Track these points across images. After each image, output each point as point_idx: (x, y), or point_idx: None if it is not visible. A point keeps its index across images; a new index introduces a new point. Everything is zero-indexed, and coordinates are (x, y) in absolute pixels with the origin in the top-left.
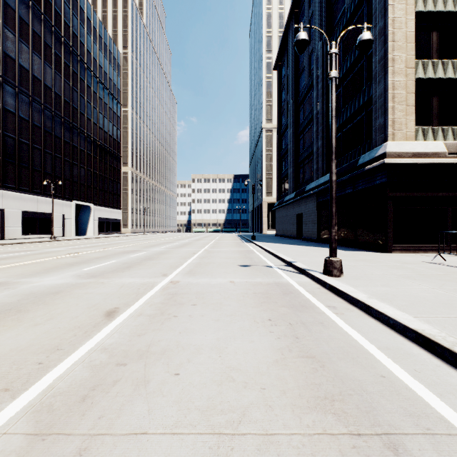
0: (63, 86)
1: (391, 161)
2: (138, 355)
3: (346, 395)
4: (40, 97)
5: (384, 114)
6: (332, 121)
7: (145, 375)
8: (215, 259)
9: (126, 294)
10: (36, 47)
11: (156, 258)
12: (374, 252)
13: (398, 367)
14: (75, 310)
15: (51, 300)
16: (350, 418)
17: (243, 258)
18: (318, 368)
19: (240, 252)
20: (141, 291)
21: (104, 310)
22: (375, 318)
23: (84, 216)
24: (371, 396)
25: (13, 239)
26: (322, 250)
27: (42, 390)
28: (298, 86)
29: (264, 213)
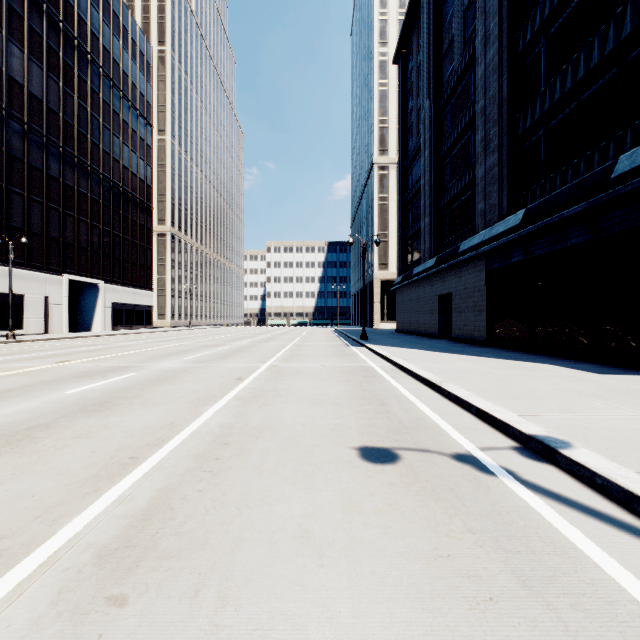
0: (45, 84)
1: None
2: None
3: None
4: None
5: None
6: None
7: None
8: (282, 407)
9: None
10: None
11: (125, 400)
12: None
13: None
14: None
15: None
16: None
17: (360, 400)
18: None
19: (346, 374)
20: None
21: None
22: None
23: (88, 301)
24: None
25: None
26: (536, 370)
27: None
28: (440, 76)
29: (376, 296)
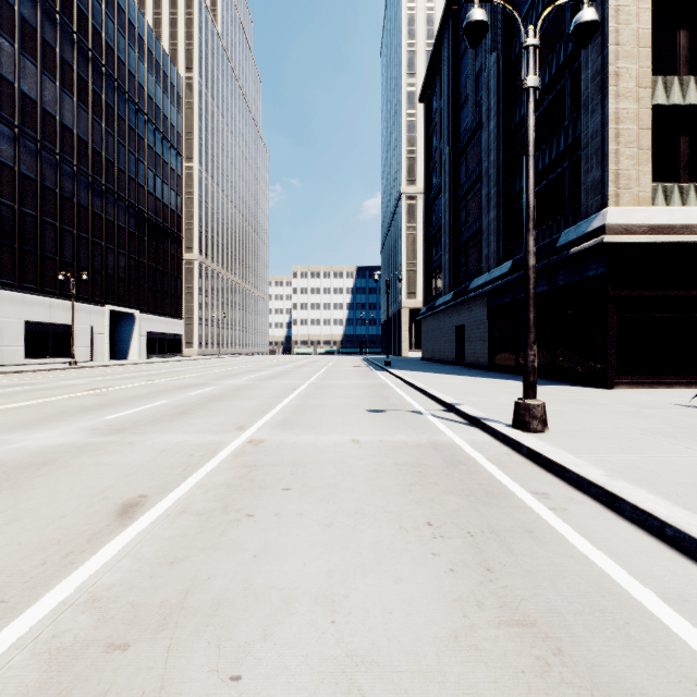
0: (91, 127)
1: (615, 238)
2: (158, 620)
3: None
4: (54, 143)
5: (602, 163)
6: (528, 162)
7: (163, 681)
8: (327, 399)
9: (167, 466)
10: (47, 65)
11: (231, 396)
12: (585, 387)
13: None
14: (63, 502)
15: (27, 478)
16: None
17: (373, 396)
18: (548, 657)
19: (367, 387)
20: (195, 460)
21: (118, 502)
22: (631, 519)
23: (125, 330)
24: None
25: (10, 365)
26: (500, 383)
27: None
28: (458, 126)
29: (404, 324)
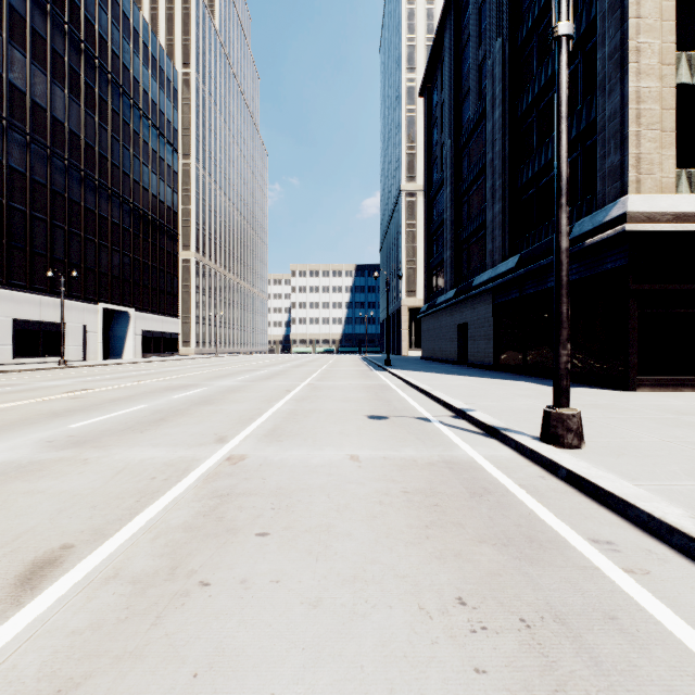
0: (83, 121)
1: (637, 227)
2: None
3: None
4: (44, 136)
5: (621, 147)
6: (561, 125)
7: None
8: (323, 403)
9: (117, 496)
10: (37, 56)
11: (219, 400)
12: (603, 389)
13: None
14: None
15: None
16: None
17: (374, 400)
18: None
19: (367, 388)
20: (155, 487)
21: (28, 559)
22: None
23: (119, 328)
24: None
25: None
26: (509, 385)
27: None
28: (460, 119)
29: (404, 323)
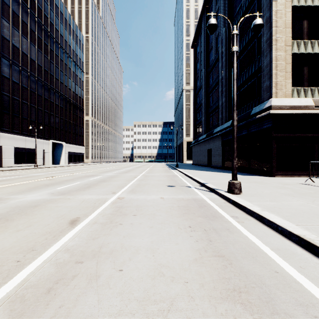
0: (43, 60)
1: (275, 111)
2: (92, 255)
3: (250, 287)
4: (27, 67)
5: (270, 78)
6: (234, 82)
7: (96, 271)
8: (150, 181)
9: (86, 207)
10: (24, 32)
11: (108, 180)
12: (262, 176)
13: (287, 264)
14: (47, 220)
15: (30, 211)
16: (254, 307)
17: (170, 180)
18: (227, 265)
19: (167, 176)
20: (97, 205)
21: (69, 220)
22: (267, 225)
23: (58, 151)
24: (269, 288)
25: (8, 167)
26: (225, 175)
27: (18, 283)
28: (208, 60)
29: (184, 148)
